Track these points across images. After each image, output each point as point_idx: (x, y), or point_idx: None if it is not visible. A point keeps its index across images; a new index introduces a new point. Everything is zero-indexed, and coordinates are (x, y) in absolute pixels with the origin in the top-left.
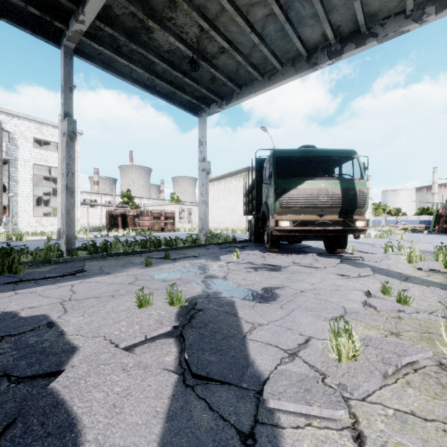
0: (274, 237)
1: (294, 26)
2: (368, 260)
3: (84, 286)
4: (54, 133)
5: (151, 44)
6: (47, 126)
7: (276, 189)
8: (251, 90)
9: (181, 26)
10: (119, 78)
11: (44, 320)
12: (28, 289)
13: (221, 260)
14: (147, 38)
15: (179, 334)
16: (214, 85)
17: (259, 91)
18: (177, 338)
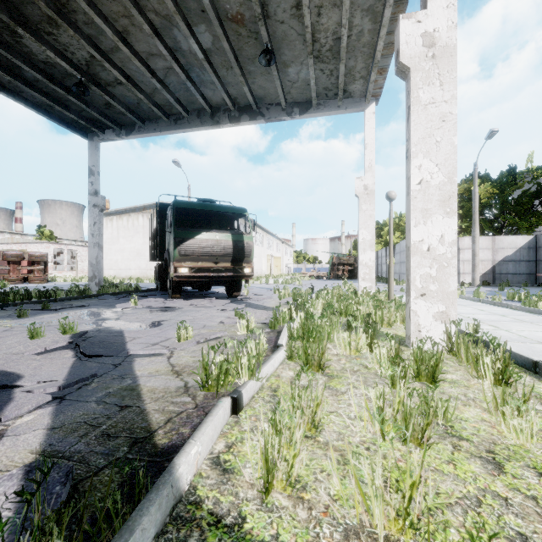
0: (175, 283)
1: (196, 84)
2: (253, 300)
3: None
4: None
5: (19, 48)
6: None
7: (175, 238)
8: (156, 128)
9: (66, 44)
10: None
11: None
12: None
13: (117, 308)
14: (13, 40)
15: (74, 347)
16: (109, 111)
17: (165, 131)
18: (72, 349)
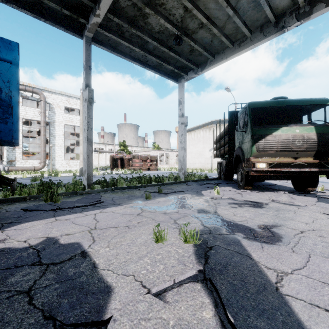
0: (250, 176)
1: None
2: None
3: (104, 216)
4: (77, 103)
5: (146, 27)
6: (72, 98)
7: (253, 135)
8: (223, 57)
9: (170, 9)
10: (121, 57)
11: (78, 249)
12: (64, 216)
13: (204, 195)
14: (143, 23)
15: (204, 279)
16: (192, 56)
17: (230, 56)
18: (203, 283)
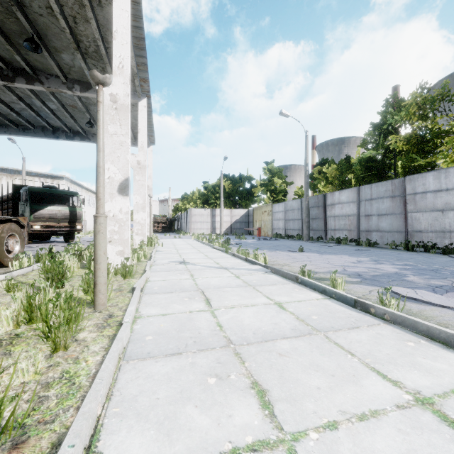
0: (30, 234)
1: (43, 117)
2: (83, 243)
3: None
4: None
5: None
6: None
7: (31, 209)
8: (7, 131)
9: None
10: None
11: None
12: None
13: None
14: None
15: None
16: None
17: (14, 135)
18: None
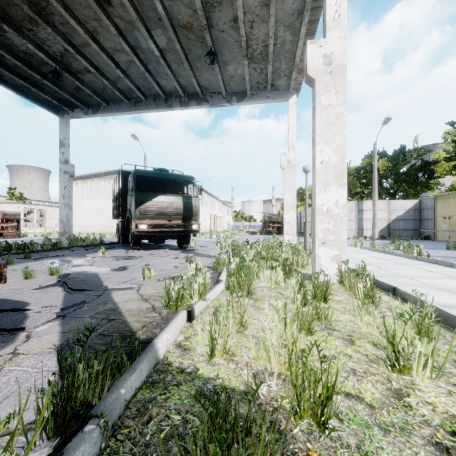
0: (136, 236)
1: (153, 75)
2: (200, 250)
3: None
4: None
5: (3, 40)
6: None
7: (136, 200)
8: (119, 108)
9: (43, 39)
10: None
11: None
12: None
13: (88, 257)
14: None
15: (61, 285)
16: (79, 93)
17: (126, 111)
18: (60, 286)
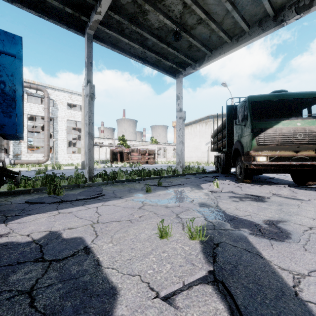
0: (250, 170)
1: None
2: None
3: (106, 209)
4: (79, 99)
5: (146, 24)
6: (74, 95)
7: (253, 129)
8: (221, 52)
9: (169, 5)
10: (121, 54)
11: (81, 244)
12: (67, 209)
13: (204, 189)
14: (143, 20)
15: (214, 280)
16: (190, 52)
17: (228, 51)
18: (214, 286)
